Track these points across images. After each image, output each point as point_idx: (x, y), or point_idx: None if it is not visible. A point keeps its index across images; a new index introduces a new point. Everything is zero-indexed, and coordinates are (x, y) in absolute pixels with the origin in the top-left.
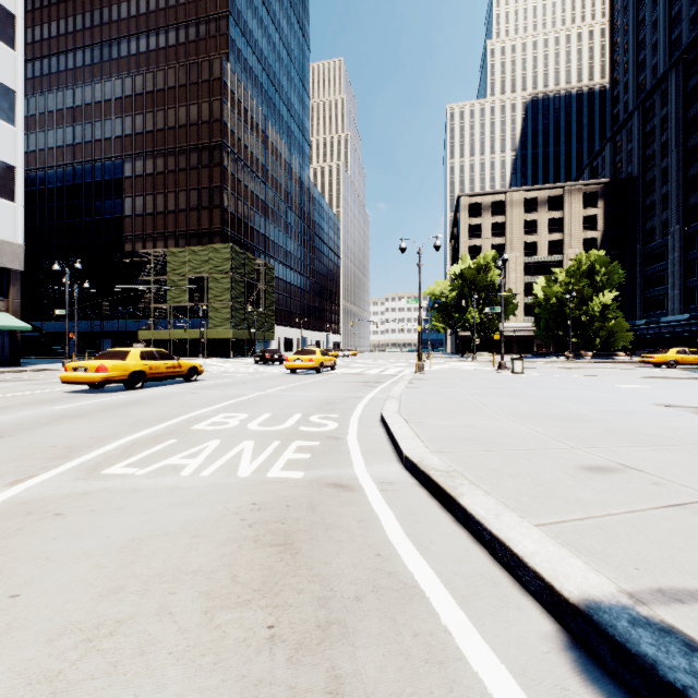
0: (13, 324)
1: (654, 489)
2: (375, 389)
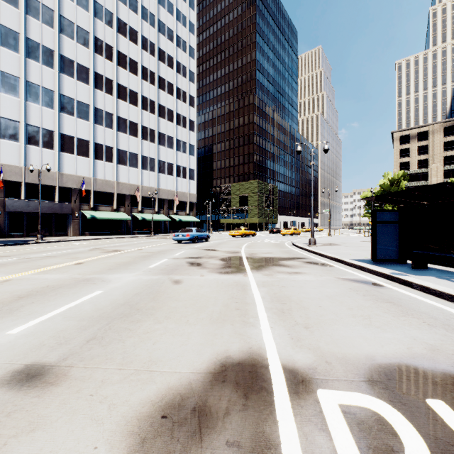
0: (196, 220)
1: None
2: None
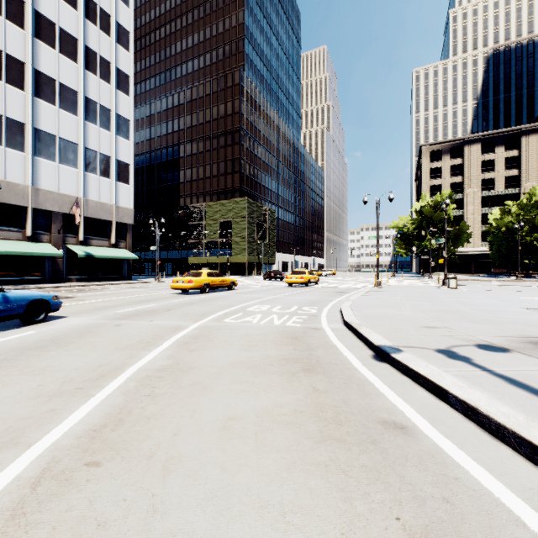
0: (130, 256)
1: (446, 332)
2: (342, 296)
